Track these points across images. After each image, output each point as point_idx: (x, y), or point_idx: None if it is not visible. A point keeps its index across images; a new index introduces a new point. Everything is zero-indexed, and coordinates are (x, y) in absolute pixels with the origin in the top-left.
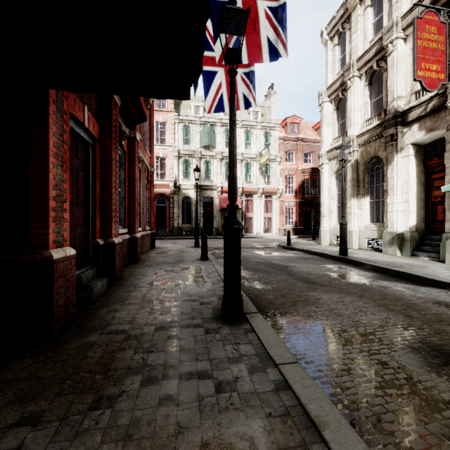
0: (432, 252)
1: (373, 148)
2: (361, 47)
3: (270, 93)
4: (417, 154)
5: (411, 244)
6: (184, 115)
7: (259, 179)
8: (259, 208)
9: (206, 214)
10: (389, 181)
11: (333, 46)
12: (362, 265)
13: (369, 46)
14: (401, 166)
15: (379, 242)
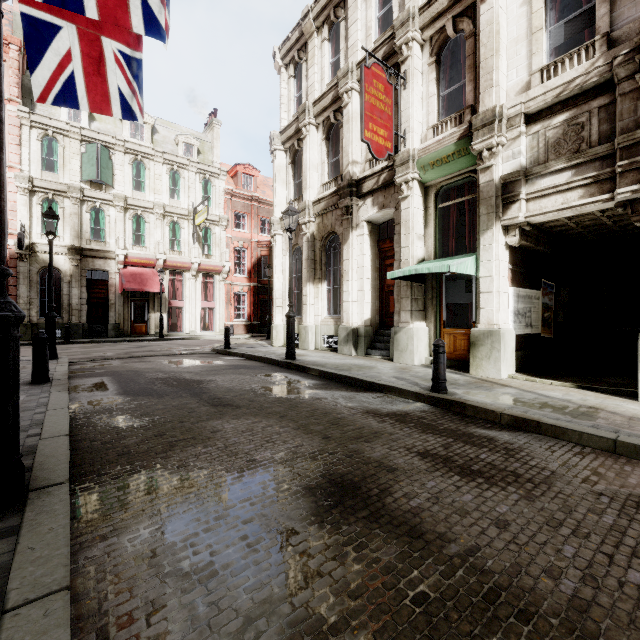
0: (384, 350)
1: (330, 221)
2: (318, 89)
3: (212, 121)
4: (372, 234)
5: (366, 341)
6: (44, 116)
7: (194, 249)
8: (193, 293)
9: (94, 299)
10: (345, 264)
11: (288, 76)
12: (308, 371)
13: (326, 90)
14: (357, 247)
15: (336, 339)
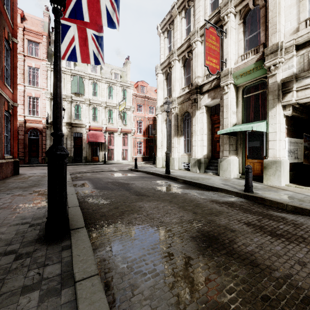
0: (214, 170)
1: (185, 106)
2: (179, 42)
3: (126, 62)
4: (207, 112)
5: (204, 165)
6: None
7: (119, 122)
8: (118, 142)
9: (76, 146)
10: (193, 127)
11: (164, 37)
12: (177, 180)
13: (183, 42)
14: (200, 119)
15: (188, 164)
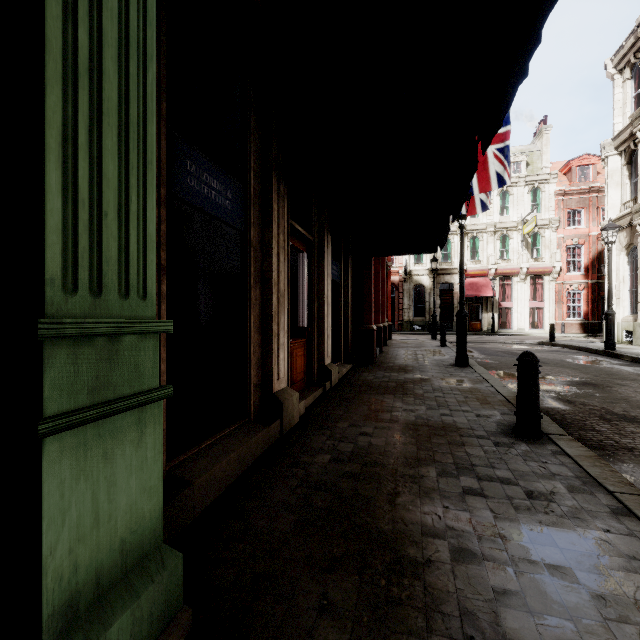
0: None
1: None
2: None
3: (541, 130)
4: None
5: None
6: None
7: (522, 256)
8: (521, 295)
9: (444, 304)
10: None
11: (623, 81)
12: (621, 357)
13: None
14: None
15: None
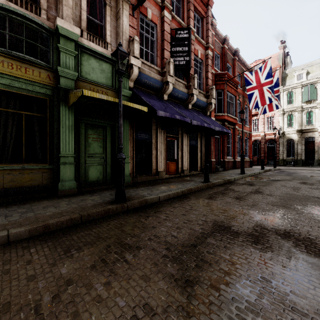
0: None
1: None
2: None
3: None
4: None
5: None
6: (287, 85)
7: None
8: None
9: (308, 149)
10: None
11: None
12: None
13: None
14: None
15: None
